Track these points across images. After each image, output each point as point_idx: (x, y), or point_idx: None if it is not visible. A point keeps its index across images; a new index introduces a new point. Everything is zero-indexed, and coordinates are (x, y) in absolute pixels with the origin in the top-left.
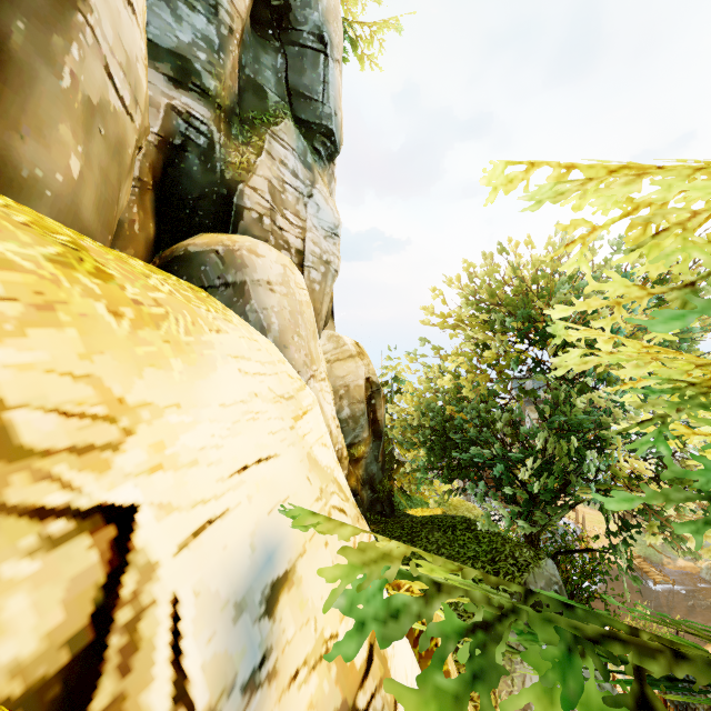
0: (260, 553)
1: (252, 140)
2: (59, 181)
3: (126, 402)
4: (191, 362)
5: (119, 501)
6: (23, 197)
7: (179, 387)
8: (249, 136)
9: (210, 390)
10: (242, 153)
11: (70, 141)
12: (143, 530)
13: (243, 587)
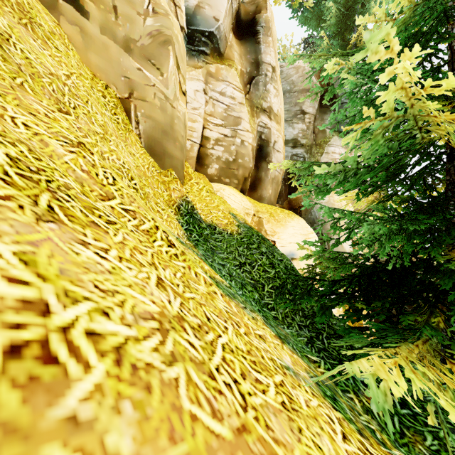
0: (291, 253)
1: (319, 151)
2: (268, 195)
3: (275, 231)
4: (284, 227)
5: (274, 240)
6: (263, 200)
7: (282, 230)
8: (318, 149)
9: (286, 231)
10: (315, 157)
11: (269, 188)
12: (276, 243)
13: (287, 254)
